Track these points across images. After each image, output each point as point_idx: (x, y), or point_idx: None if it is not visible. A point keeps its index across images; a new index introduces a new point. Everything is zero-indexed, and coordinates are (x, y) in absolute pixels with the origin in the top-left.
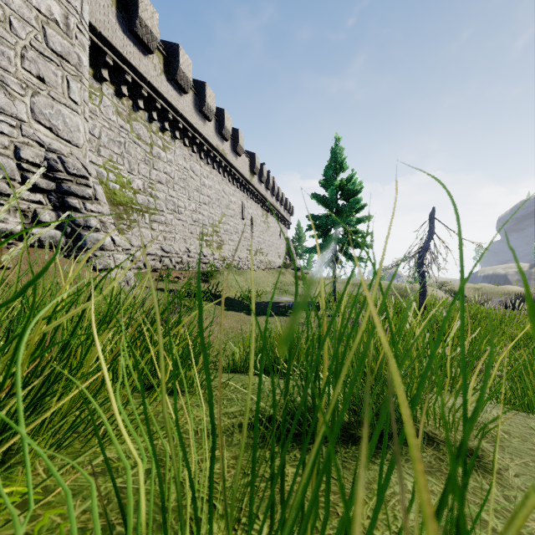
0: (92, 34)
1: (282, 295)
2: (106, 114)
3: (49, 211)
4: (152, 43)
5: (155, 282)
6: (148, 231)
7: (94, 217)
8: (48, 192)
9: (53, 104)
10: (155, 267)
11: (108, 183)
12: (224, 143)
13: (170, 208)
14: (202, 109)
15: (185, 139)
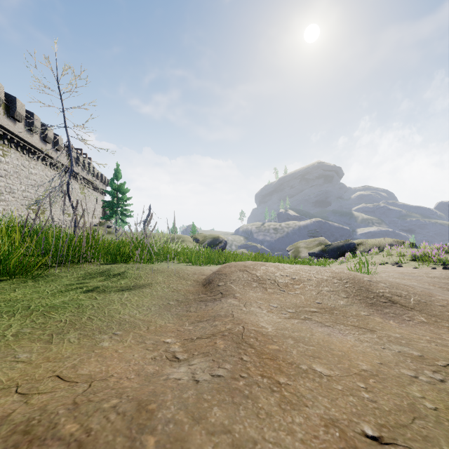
0: None
1: None
2: None
3: None
4: None
5: None
6: None
7: None
8: None
9: None
10: None
11: None
12: (47, 145)
13: (7, 191)
14: (31, 129)
15: (18, 147)
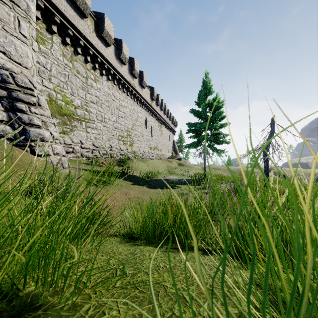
0: (45, 1)
1: (171, 175)
2: (55, 55)
3: (1, 111)
4: (86, 11)
5: (86, 166)
6: (84, 133)
7: (37, 118)
8: (1, 98)
9: (6, 35)
10: (88, 156)
11: (56, 101)
12: (134, 79)
13: (99, 119)
14: (120, 57)
15: (109, 75)
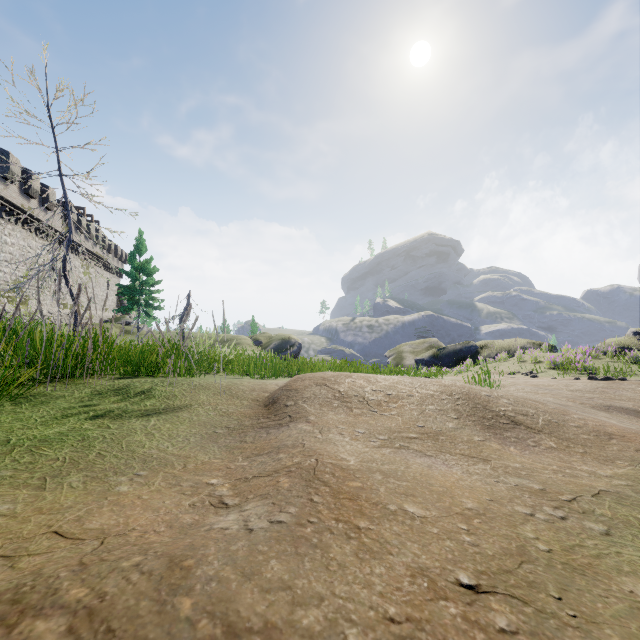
0: None
1: None
2: None
3: None
4: None
5: None
6: None
7: None
8: None
9: None
10: None
11: None
12: (31, 200)
13: None
14: (6, 176)
15: None
